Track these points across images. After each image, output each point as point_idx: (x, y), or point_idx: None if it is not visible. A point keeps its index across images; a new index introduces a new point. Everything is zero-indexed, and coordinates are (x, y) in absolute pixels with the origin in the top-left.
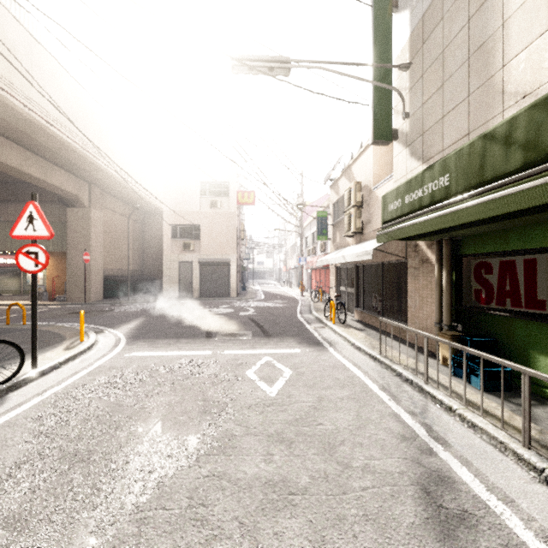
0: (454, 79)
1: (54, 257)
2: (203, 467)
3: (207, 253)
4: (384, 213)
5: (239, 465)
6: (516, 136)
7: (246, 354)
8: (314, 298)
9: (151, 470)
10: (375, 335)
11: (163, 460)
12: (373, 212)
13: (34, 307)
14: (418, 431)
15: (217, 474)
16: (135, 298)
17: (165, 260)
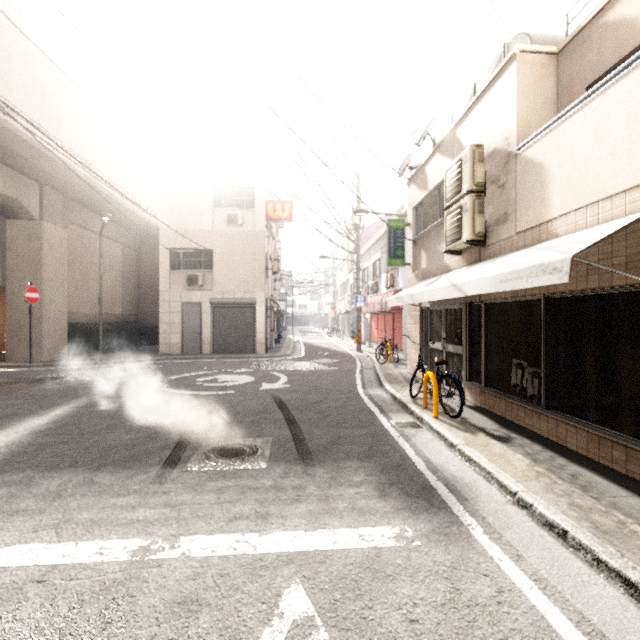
0: None
1: None
2: None
3: (223, 289)
4: None
5: None
6: None
7: (235, 556)
8: (379, 356)
9: None
10: (550, 459)
11: None
12: (519, 196)
13: None
14: None
15: None
16: (117, 355)
17: (162, 300)
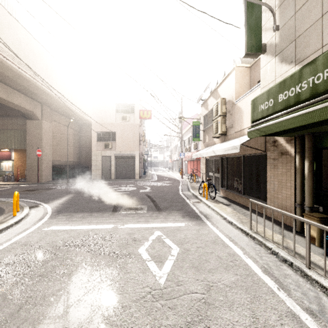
0: None
1: (19, 152)
2: None
3: (120, 150)
4: (254, 113)
5: None
6: None
7: (141, 227)
8: (190, 179)
9: None
10: (239, 209)
11: None
12: (236, 119)
13: None
14: None
15: None
16: (73, 179)
17: (93, 155)
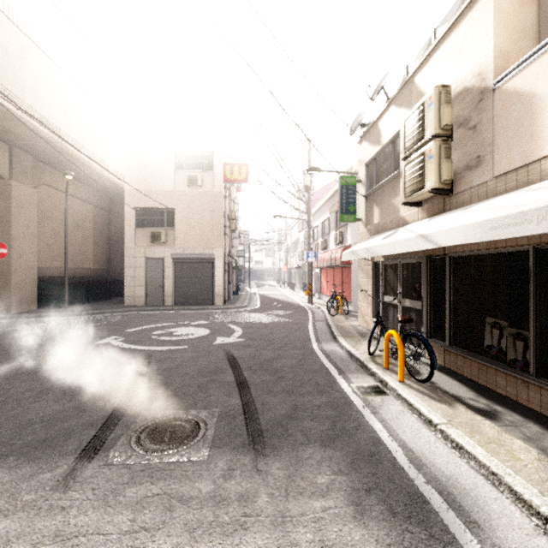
0: None
1: None
2: None
3: (184, 245)
4: None
5: None
6: None
7: None
8: (330, 308)
9: None
10: None
11: None
12: (499, 134)
13: None
14: None
15: None
16: (85, 307)
17: (127, 256)
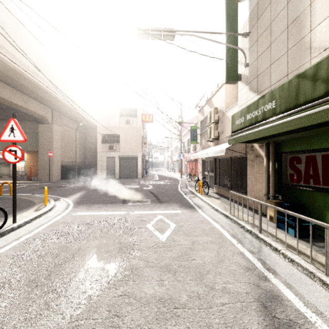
0: (278, 40)
1: (31, 154)
2: (118, 289)
3: (124, 151)
4: (233, 126)
5: (141, 287)
6: (320, 75)
7: (147, 213)
8: (189, 179)
9: (84, 291)
10: (226, 201)
11: (93, 284)
12: (225, 126)
13: (14, 185)
14: (256, 264)
15: (127, 294)
16: (80, 179)
17: (98, 156)
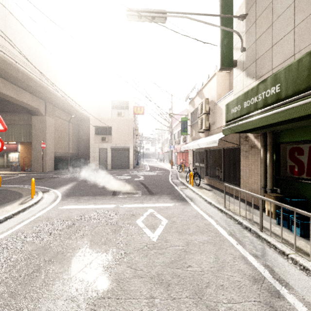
0: (281, 18)
1: (24, 145)
2: None
3: (116, 143)
4: (228, 115)
5: (127, 309)
6: None
7: (137, 207)
8: (179, 169)
9: None
10: (219, 193)
11: (67, 303)
12: (217, 117)
13: None
14: (263, 273)
15: None
16: (73, 169)
17: (91, 147)
